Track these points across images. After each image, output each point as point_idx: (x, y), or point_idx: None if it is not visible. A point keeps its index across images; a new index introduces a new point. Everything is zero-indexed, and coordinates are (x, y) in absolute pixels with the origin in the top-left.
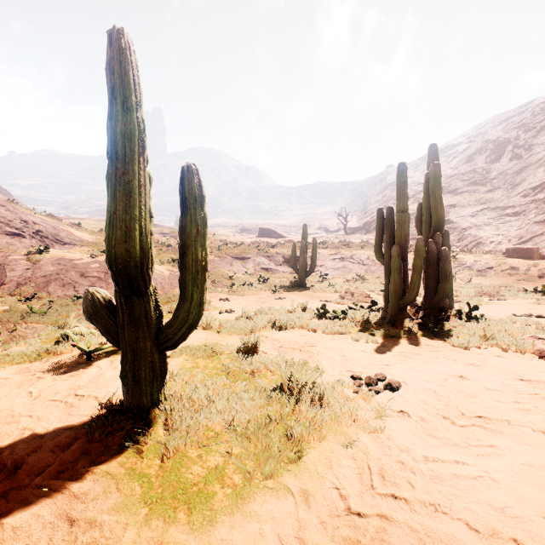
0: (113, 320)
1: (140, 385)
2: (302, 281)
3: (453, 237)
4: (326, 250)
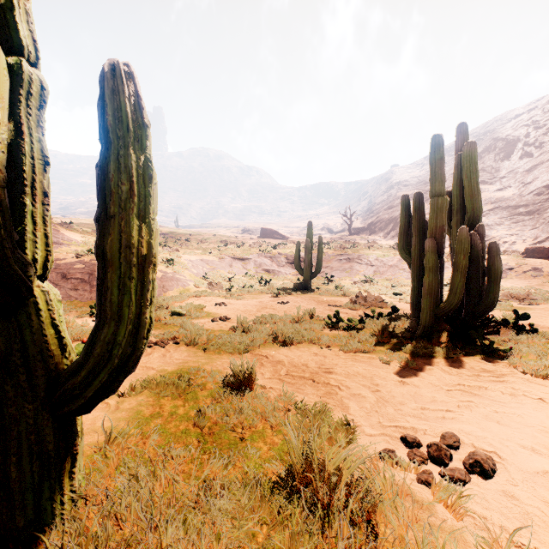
0: None
1: (9, 493)
2: (307, 283)
3: None
4: (331, 251)
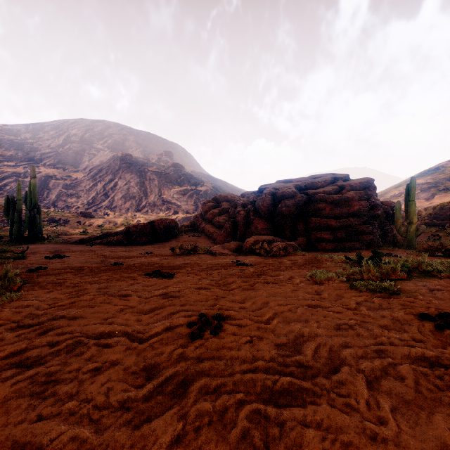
0: None
1: None
2: None
3: (50, 200)
4: None
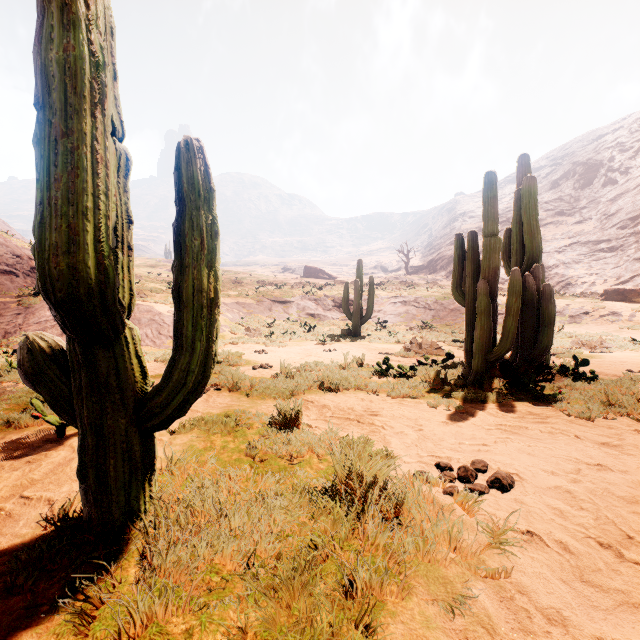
0: (66, 384)
1: (108, 488)
2: (357, 329)
3: None
4: (385, 292)
